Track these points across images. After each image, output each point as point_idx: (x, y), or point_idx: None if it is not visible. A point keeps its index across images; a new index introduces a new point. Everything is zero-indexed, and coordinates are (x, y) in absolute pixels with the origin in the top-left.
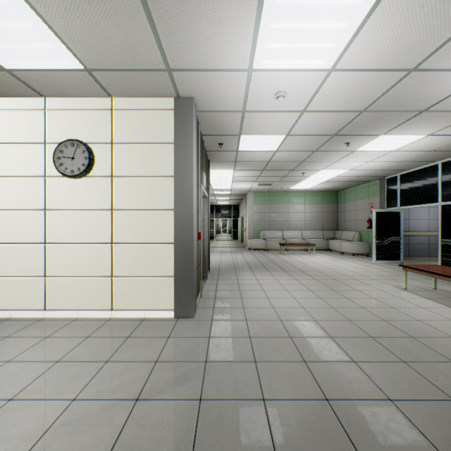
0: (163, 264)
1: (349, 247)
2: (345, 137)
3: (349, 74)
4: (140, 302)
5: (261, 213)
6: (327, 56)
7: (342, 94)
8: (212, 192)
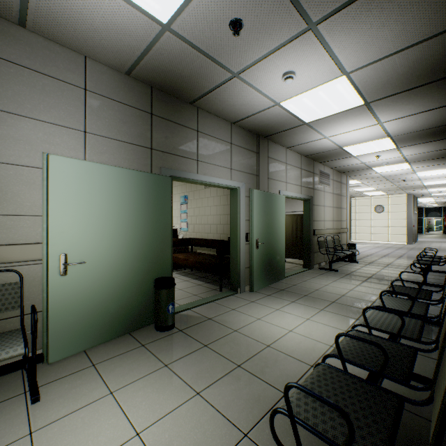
0: (403, 232)
1: None
2: None
3: None
4: (396, 240)
5: None
6: None
7: None
8: (420, 203)
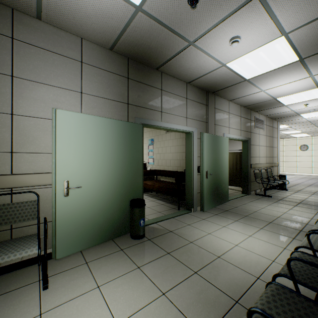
0: None
1: None
2: None
3: None
4: None
5: None
6: None
7: None
8: None
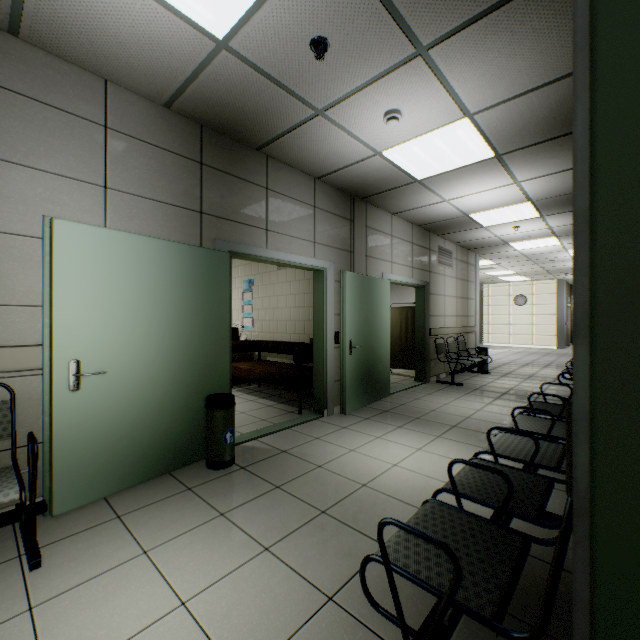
0: (552, 332)
1: None
2: None
3: None
4: (543, 343)
5: None
6: None
7: None
8: None
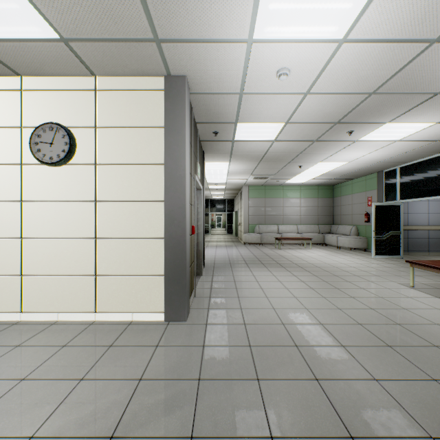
0: (153, 261)
1: (346, 242)
2: (349, 124)
3: (363, 45)
4: (127, 304)
5: (256, 207)
6: (340, 20)
7: (351, 71)
8: (207, 185)
